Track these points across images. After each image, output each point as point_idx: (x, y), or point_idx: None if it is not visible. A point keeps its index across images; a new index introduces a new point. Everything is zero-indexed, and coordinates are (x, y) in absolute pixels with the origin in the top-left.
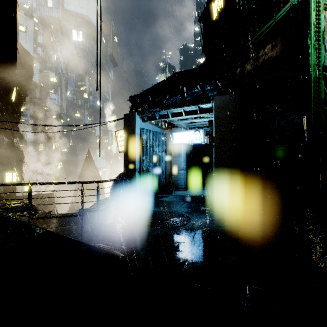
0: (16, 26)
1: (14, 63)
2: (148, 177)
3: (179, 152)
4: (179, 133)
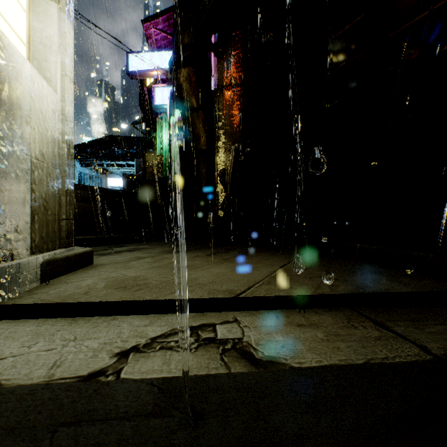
0: None
1: None
2: None
3: None
4: (113, 179)
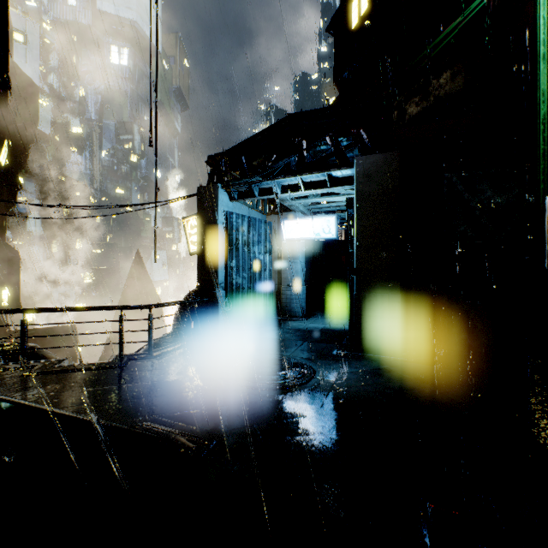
0: (6, 31)
1: (3, 96)
2: (241, 297)
3: (294, 254)
4: (294, 221)
